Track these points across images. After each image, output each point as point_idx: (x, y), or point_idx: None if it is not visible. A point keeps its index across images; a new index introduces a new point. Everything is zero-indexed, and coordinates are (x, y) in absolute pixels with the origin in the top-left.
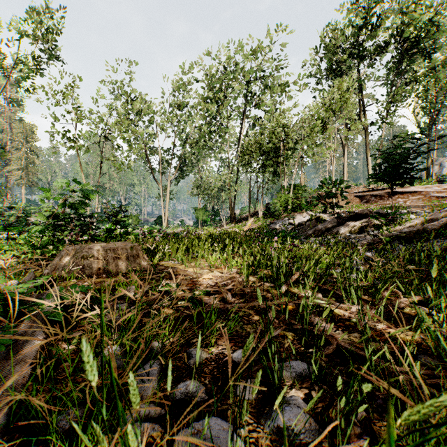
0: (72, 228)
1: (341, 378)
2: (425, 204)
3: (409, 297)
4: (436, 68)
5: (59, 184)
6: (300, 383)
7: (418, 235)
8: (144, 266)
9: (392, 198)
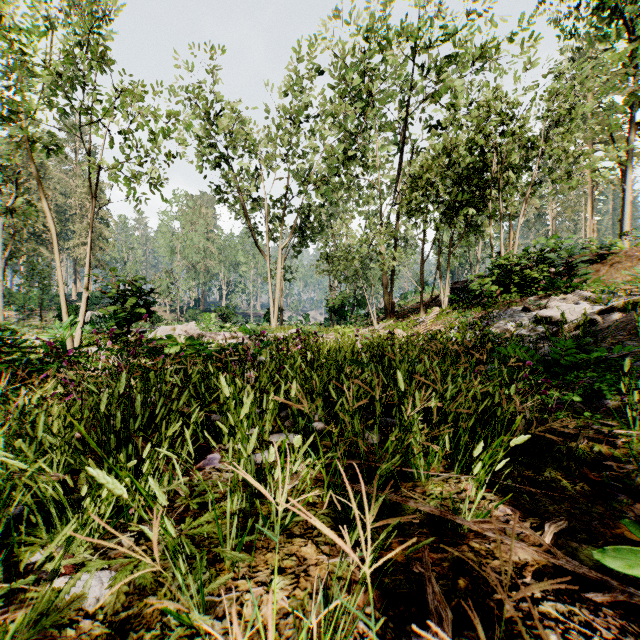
0: None
1: None
2: None
3: None
4: None
5: None
6: None
7: None
8: None
9: None
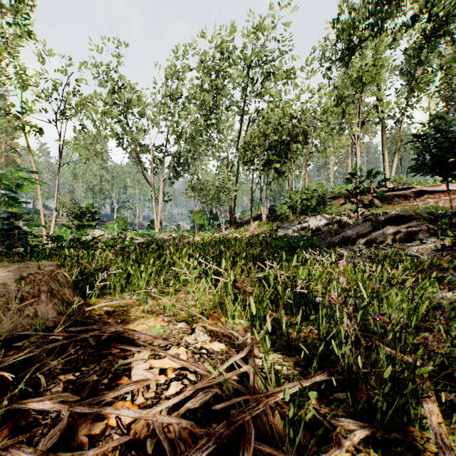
0: None
1: None
2: None
3: None
4: None
5: None
6: None
7: None
8: (47, 320)
9: (420, 198)
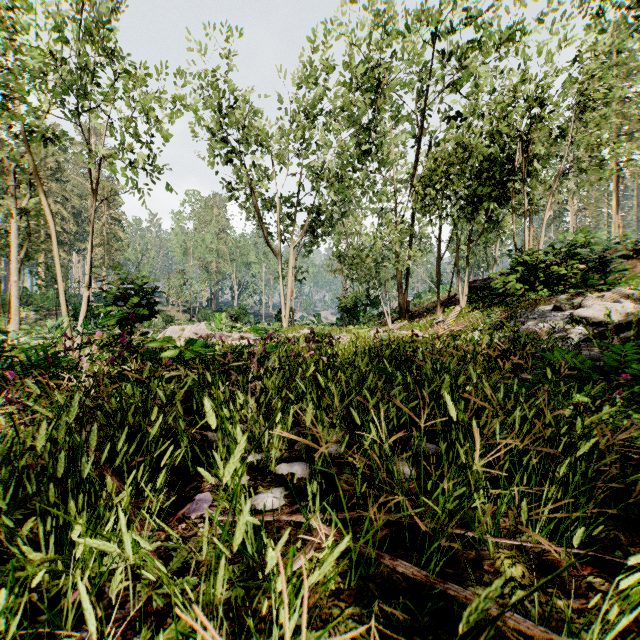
0: None
1: None
2: None
3: None
4: None
5: None
6: None
7: None
8: None
9: None
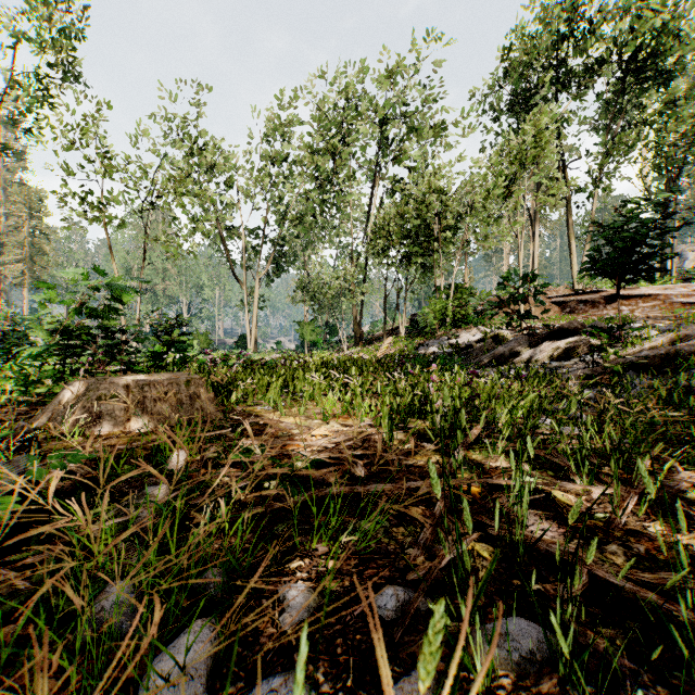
0: (94, 350)
1: (620, 660)
2: (665, 314)
3: (694, 471)
4: (679, 102)
5: (68, 276)
6: (534, 680)
7: (668, 361)
8: (210, 414)
9: (612, 305)
